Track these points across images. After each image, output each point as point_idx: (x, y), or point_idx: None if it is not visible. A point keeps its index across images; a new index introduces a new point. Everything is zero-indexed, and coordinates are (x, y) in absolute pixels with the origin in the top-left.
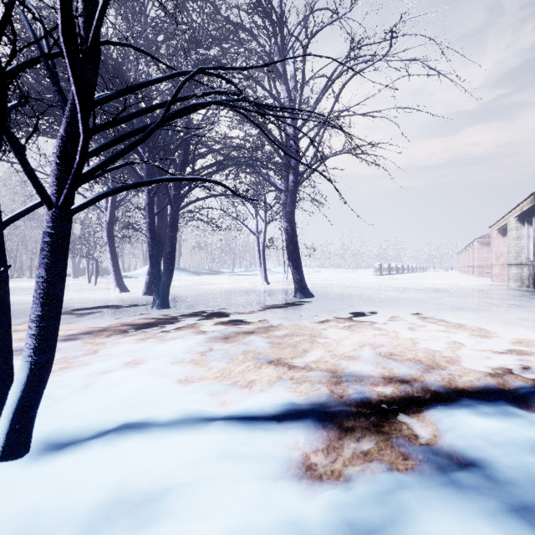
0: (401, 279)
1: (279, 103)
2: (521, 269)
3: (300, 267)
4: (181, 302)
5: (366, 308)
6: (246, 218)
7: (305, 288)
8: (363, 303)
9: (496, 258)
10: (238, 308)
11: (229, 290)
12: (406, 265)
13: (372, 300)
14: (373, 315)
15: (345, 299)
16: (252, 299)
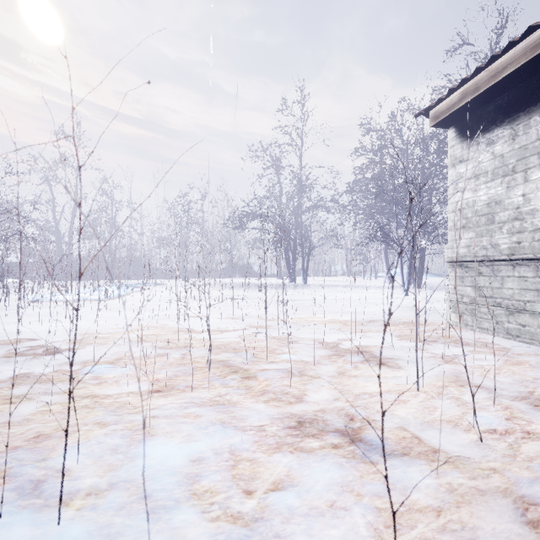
0: None
1: None
2: None
3: None
4: (427, 287)
5: None
6: None
7: None
8: None
9: None
10: None
11: None
12: None
13: None
14: None
15: None
16: None
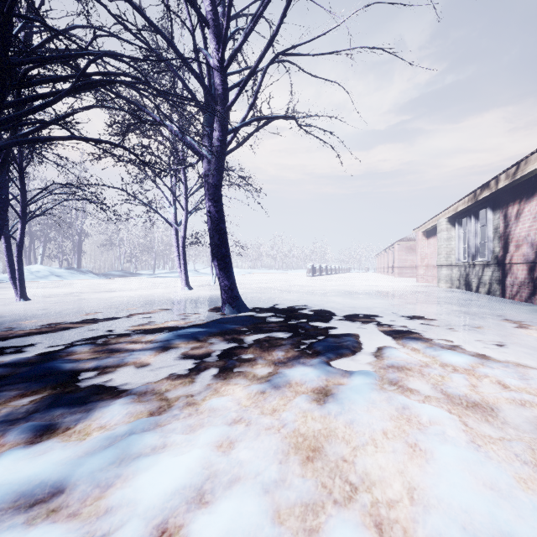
0: (335, 280)
1: (197, 11)
2: (451, 270)
3: (230, 268)
4: (9, 332)
5: (331, 331)
6: (162, 206)
7: (237, 299)
8: (320, 320)
9: (421, 260)
10: (113, 344)
11: (130, 300)
12: (334, 266)
13: (327, 313)
14: (353, 350)
15: (292, 313)
16: (155, 318)
